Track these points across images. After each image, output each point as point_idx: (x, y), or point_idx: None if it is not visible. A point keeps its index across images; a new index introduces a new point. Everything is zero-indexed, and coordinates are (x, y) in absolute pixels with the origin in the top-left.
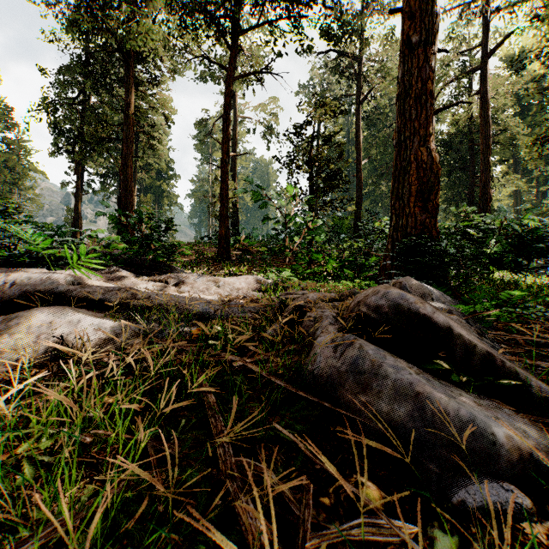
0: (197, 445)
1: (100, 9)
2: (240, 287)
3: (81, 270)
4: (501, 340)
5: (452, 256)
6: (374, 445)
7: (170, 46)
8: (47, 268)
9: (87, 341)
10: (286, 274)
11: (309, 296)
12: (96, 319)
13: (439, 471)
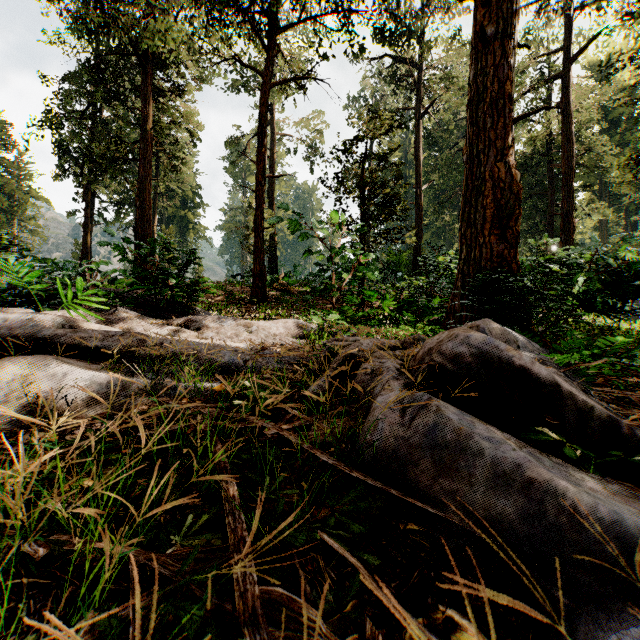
0: (207, 557)
1: (112, 3)
2: (277, 333)
3: (76, 311)
4: (607, 398)
5: (538, 294)
6: (501, 598)
7: (195, 49)
8: (35, 309)
9: (74, 401)
10: (333, 318)
11: (363, 343)
12: (88, 372)
13: (573, 604)
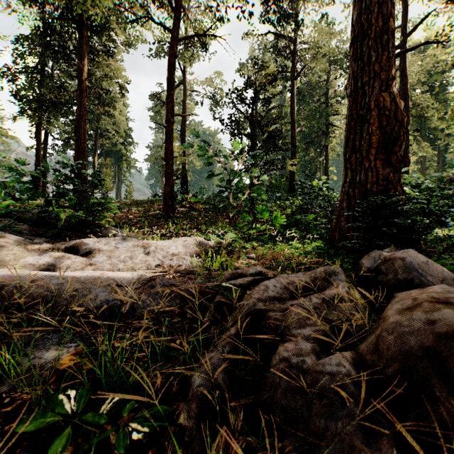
0: None
1: None
2: (176, 252)
3: None
4: None
5: (435, 216)
6: None
7: (122, 19)
8: None
9: None
10: (230, 236)
11: (268, 285)
12: None
13: None
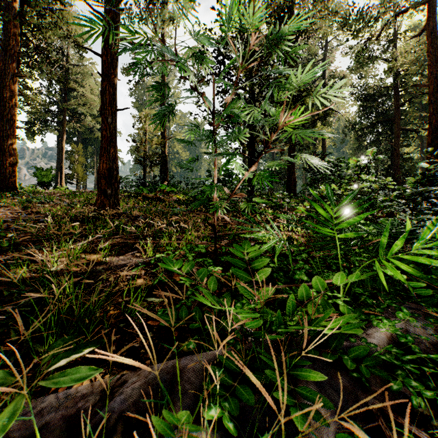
0: None
1: None
2: None
3: None
4: None
5: None
6: None
7: None
8: None
9: None
10: None
11: None
12: None
13: None
